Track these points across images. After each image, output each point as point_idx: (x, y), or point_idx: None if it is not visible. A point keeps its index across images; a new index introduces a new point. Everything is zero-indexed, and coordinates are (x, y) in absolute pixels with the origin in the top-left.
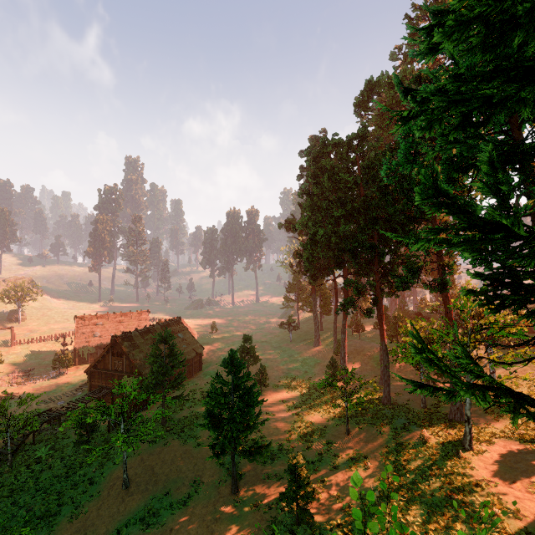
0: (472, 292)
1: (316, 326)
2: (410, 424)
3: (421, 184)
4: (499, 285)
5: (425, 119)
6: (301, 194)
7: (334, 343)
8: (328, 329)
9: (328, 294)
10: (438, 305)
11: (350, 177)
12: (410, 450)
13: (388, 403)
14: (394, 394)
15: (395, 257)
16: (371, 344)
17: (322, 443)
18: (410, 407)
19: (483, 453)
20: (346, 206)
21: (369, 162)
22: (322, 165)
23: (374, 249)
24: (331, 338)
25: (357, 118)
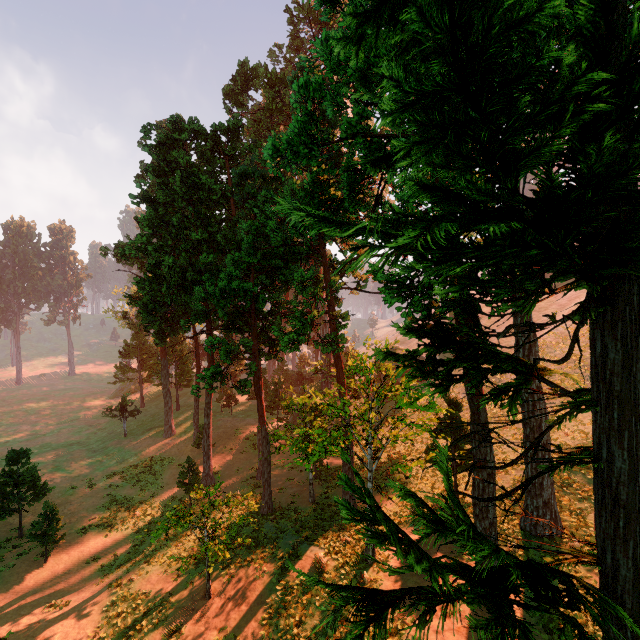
0: (392, 354)
1: (168, 407)
2: (299, 542)
3: (316, 198)
4: (441, 345)
5: (353, 12)
6: (135, 198)
7: (195, 428)
8: (189, 407)
9: (187, 357)
10: (322, 364)
11: (217, 185)
12: (303, 596)
13: (269, 511)
14: (277, 490)
15: (278, 306)
16: (246, 421)
17: (161, 638)
18: (296, 508)
19: (387, 562)
20: (210, 227)
21: (243, 167)
22: (172, 157)
23: (251, 292)
24: (191, 421)
25: (228, 113)
